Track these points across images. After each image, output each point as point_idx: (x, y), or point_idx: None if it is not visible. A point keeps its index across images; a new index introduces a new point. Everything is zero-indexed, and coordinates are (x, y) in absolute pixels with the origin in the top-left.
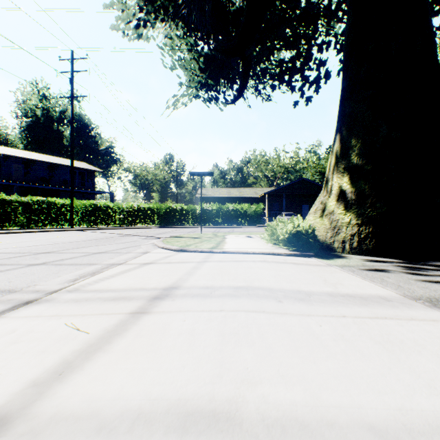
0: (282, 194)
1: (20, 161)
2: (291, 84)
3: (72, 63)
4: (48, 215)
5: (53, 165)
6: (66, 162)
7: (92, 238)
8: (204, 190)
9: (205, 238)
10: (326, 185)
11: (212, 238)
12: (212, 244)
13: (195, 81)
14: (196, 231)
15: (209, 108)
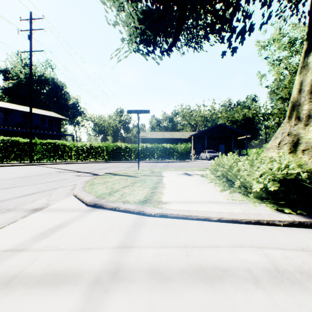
0: (204, 136)
1: (1, 110)
2: (221, 34)
3: (30, 22)
4: (12, 152)
5: (28, 113)
6: (38, 111)
7: (25, 175)
8: (144, 133)
9: (140, 176)
10: (295, 111)
11: (148, 176)
12: (146, 189)
13: (135, 34)
14: (136, 166)
15: (147, 60)
